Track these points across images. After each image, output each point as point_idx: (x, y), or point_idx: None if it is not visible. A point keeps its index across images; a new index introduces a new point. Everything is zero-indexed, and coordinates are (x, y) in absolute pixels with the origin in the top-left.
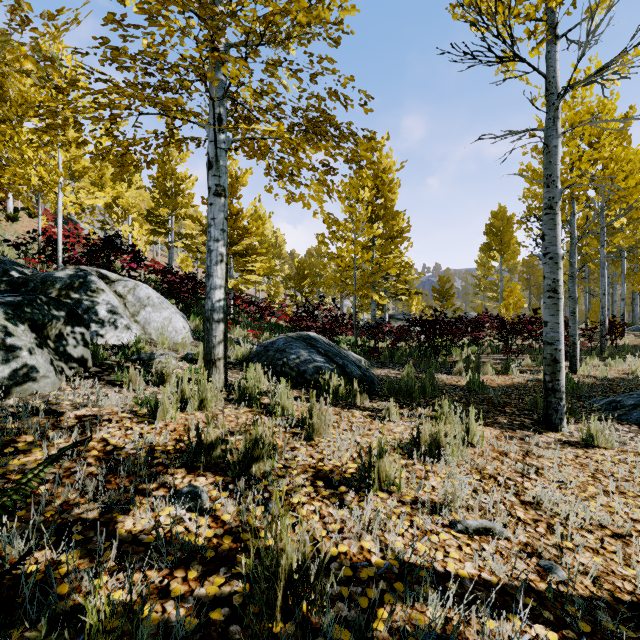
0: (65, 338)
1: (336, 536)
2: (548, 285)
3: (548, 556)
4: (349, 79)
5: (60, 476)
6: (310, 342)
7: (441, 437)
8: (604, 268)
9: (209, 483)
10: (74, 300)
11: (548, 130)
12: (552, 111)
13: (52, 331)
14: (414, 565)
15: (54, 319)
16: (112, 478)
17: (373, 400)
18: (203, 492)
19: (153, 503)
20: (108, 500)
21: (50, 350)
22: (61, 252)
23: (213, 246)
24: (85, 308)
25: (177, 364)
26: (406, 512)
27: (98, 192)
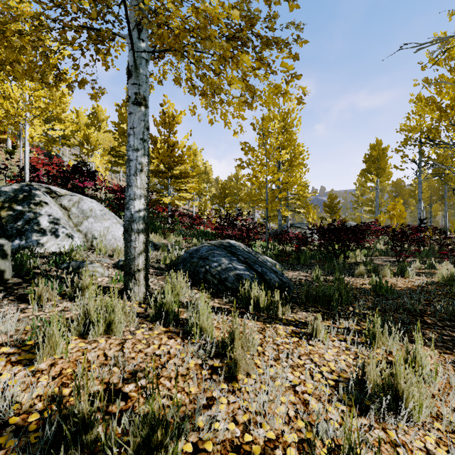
0: None
1: None
2: None
3: None
4: None
5: None
6: (231, 250)
7: (399, 383)
8: None
9: None
10: (16, 212)
11: None
12: None
13: None
14: None
15: None
16: None
17: (293, 310)
18: None
19: None
20: None
21: None
22: (28, 173)
23: (132, 156)
24: (27, 219)
25: (104, 272)
26: None
27: (59, 125)
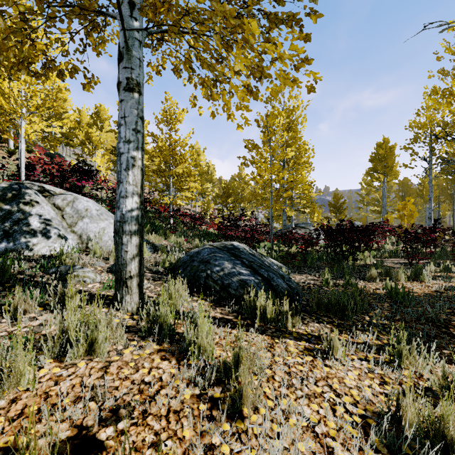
0: None
1: None
2: None
3: None
4: None
5: None
6: (234, 252)
7: (446, 426)
8: None
9: None
10: (4, 212)
11: None
12: None
13: None
14: None
15: None
16: None
17: (304, 320)
18: None
19: None
20: None
21: None
22: (24, 172)
23: (124, 148)
24: (16, 219)
25: (96, 277)
26: None
27: (56, 122)
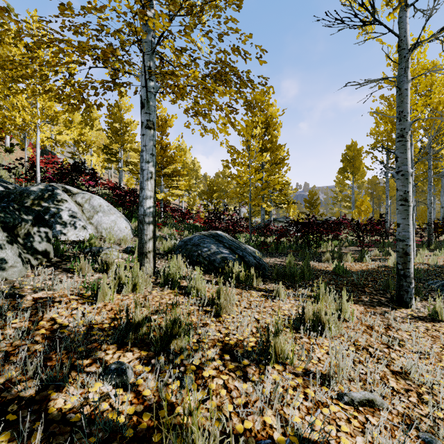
0: (32, 236)
1: (242, 412)
2: (400, 195)
3: (425, 427)
4: (248, 37)
5: (9, 354)
6: (218, 238)
7: (322, 315)
8: (431, 184)
9: (135, 358)
10: (44, 207)
11: (400, 77)
12: (403, 62)
13: (21, 231)
14: (312, 441)
15: (23, 222)
16: (53, 355)
17: (265, 282)
18: (128, 368)
19: (85, 379)
20: (46, 377)
21: (19, 245)
22: (39, 173)
23: (145, 166)
24: (52, 213)
25: (119, 255)
26: (299, 384)
27: (66, 130)
